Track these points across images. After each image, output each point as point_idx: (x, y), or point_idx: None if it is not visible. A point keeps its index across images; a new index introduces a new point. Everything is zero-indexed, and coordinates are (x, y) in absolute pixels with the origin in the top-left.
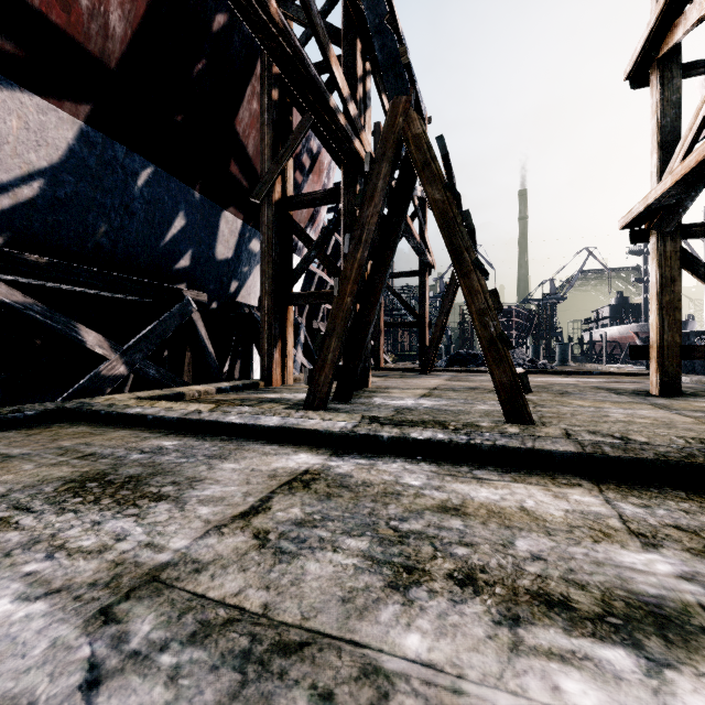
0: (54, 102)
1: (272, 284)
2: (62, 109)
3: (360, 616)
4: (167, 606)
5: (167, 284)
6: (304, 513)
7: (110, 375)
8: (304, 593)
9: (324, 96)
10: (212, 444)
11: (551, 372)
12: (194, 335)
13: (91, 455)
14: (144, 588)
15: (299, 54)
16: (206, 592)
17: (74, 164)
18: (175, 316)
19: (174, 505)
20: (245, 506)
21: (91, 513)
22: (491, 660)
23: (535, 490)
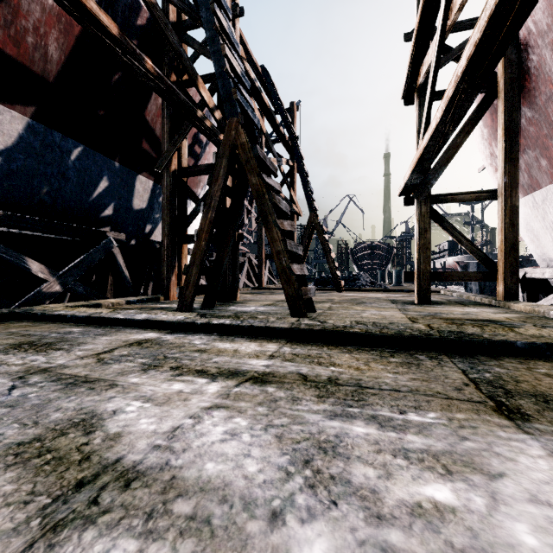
0: (8, 106)
1: (170, 229)
2: (14, 110)
3: (122, 376)
4: (47, 375)
5: (96, 227)
6: (128, 353)
7: (49, 291)
8: (105, 372)
9: (192, 111)
10: (102, 329)
11: (377, 290)
12: (114, 264)
13: (28, 335)
14: (39, 372)
15: (170, 89)
16: (65, 372)
17: (23, 146)
18: (99, 251)
19: (66, 351)
20: (101, 351)
21: (22, 354)
22: (158, 382)
23: (254, 344)
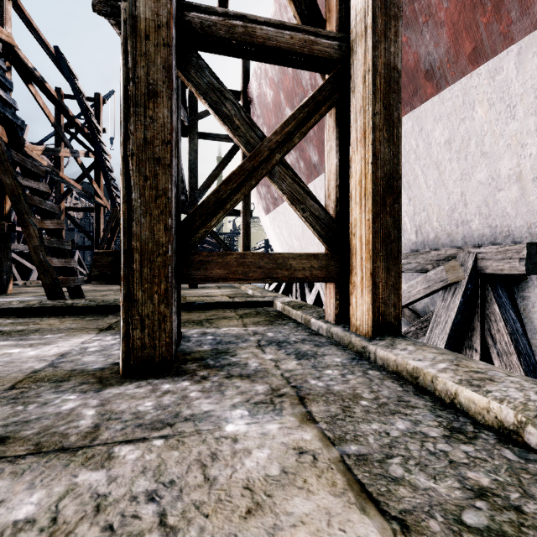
0: None
1: None
2: None
3: None
4: None
5: None
6: None
7: None
8: None
9: None
10: None
11: None
12: None
13: None
14: None
15: None
16: None
17: None
18: None
19: None
20: None
21: None
22: None
23: None
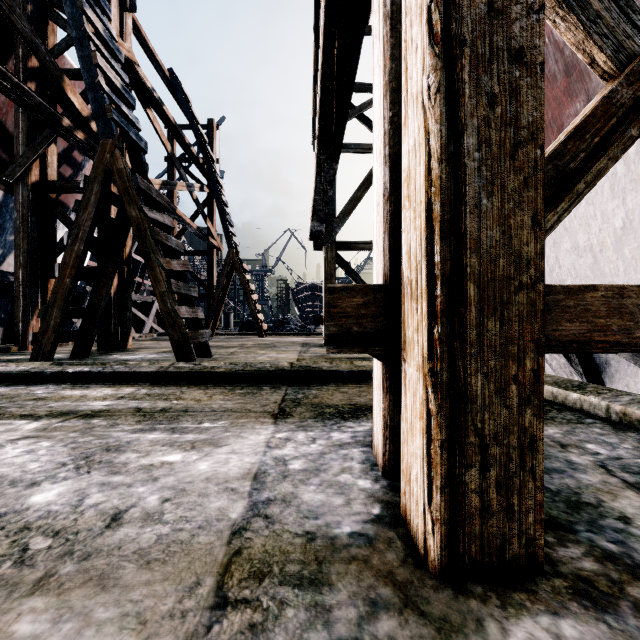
0: None
1: (28, 258)
2: None
3: None
4: None
5: None
6: None
7: None
8: None
9: (54, 118)
10: None
11: (301, 334)
12: None
13: None
14: None
15: (17, 88)
16: None
17: None
18: None
19: None
20: None
21: None
22: None
23: (110, 389)
